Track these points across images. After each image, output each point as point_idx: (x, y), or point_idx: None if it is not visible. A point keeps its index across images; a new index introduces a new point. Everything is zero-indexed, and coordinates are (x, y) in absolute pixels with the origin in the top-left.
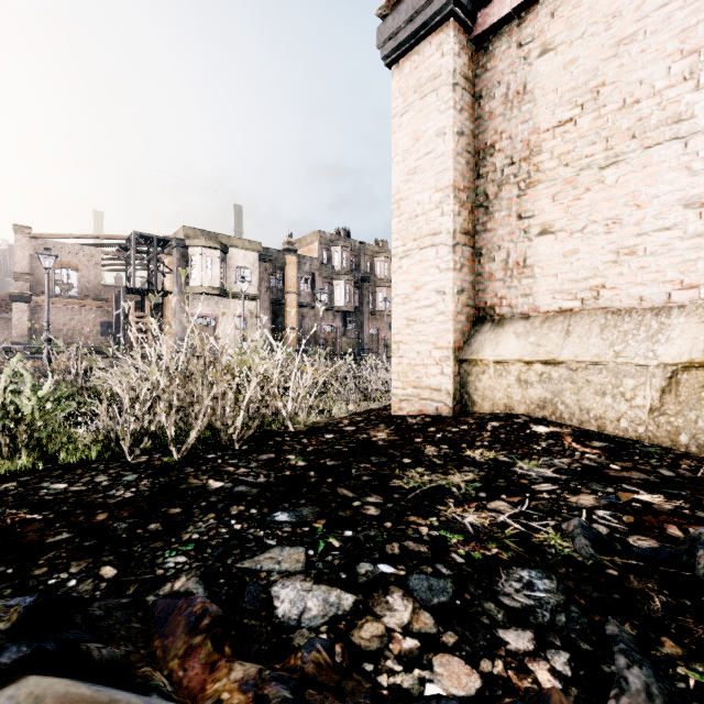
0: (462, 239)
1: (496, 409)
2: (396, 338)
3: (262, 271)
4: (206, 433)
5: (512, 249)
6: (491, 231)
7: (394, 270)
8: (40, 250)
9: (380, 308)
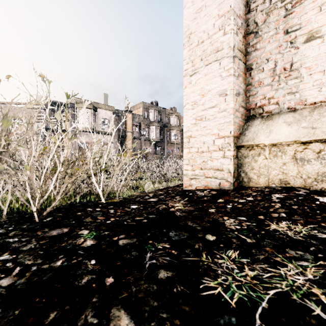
0: (239, 54)
1: (271, 184)
2: (187, 134)
3: (114, 120)
4: (16, 206)
5: (279, 59)
6: (260, 49)
7: (185, 85)
8: (3, 110)
9: (172, 140)
